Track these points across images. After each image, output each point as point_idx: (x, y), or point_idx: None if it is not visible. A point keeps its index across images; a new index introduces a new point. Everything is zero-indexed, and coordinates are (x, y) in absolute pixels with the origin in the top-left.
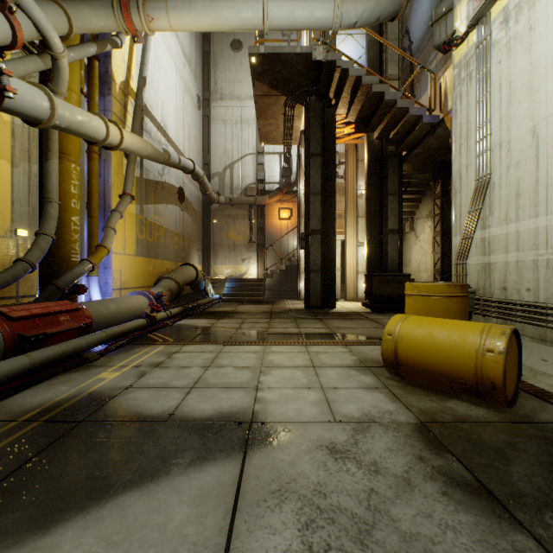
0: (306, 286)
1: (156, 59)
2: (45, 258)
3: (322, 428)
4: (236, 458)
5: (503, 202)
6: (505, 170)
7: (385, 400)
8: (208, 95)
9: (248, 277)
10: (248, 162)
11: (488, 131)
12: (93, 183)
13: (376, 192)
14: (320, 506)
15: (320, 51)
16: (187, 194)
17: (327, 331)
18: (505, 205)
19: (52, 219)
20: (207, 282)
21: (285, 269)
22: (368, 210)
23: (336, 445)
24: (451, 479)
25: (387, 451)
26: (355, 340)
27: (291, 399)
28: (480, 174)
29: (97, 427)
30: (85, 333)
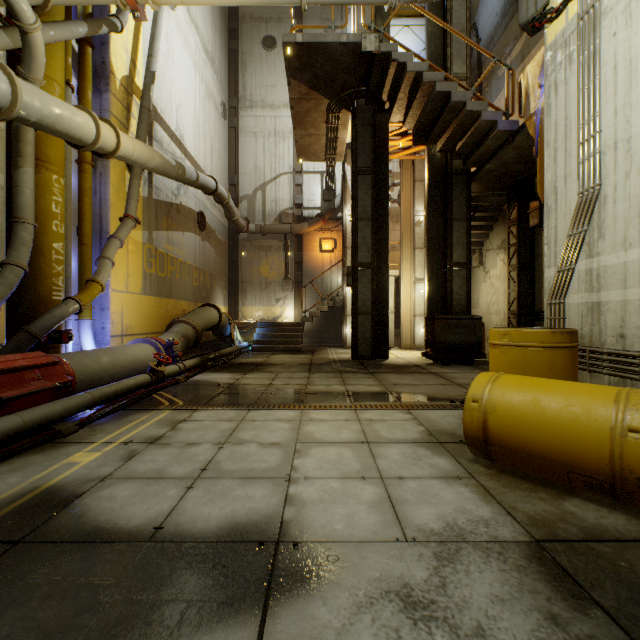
0: (353, 332)
1: (170, 52)
2: (16, 296)
3: (387, 553)
4: (249, 621)
5: (619, 221)
6: (622, 178)
7: (475, 499)
8: (235, 102)
9: (283, 321)
10: (283, 183)
11: (597, 128)
12: (85, 202)
13: (438, 217)
14: None
15: (371, 40)
16: (208, 221)
17: (381, 389)
18: (622, 224)
19: (24, 244)
20: (233, 326)
21: (328, 311)
22: (429, 239)
23: (412, 590)
24: None
25: (496, 603)
26: (419, 403)
27: (338, 498)
28: (586, 186)
29: (38, 553)
30: (64, 395)
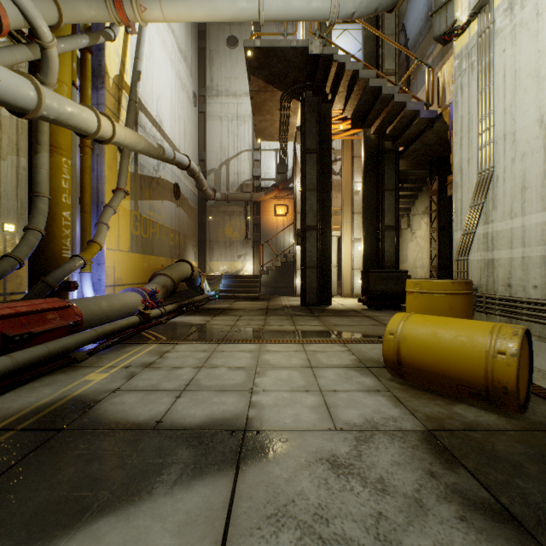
0: (302, 282)
1: (151, 53)
2: (35, 254)
3: (322, 437)
4: (227, 474)
5: (507, 196)
6: (509, 163)
7: (388, 405)
8: (204, 91)
9: (244, 274)
10: (244, 159)
11: (491, 123)
12: (86, 178)
13: (372, 188)
14: (323, 536)
15: (316, 45)
16: (182, 191)
17: (323, 328)
18: (509, 198)
19: (41, 213)
20: (203, 278)
21: (281, 265)
22: (364, 206)
23: (338, 458)
24: (468, 500)
25: (394, 465)
26: (353, 339)
27: (288, 404)
28: (483, 168)
29: (77, 436)
30: (75, 331)
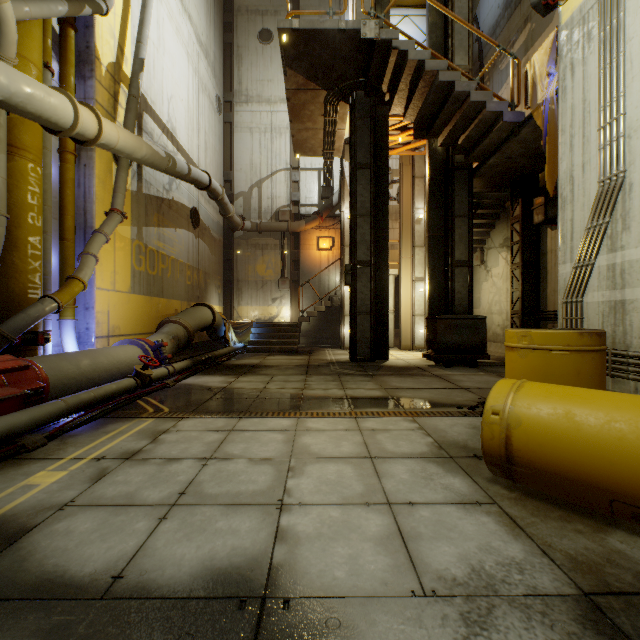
0: (352, 332)
1: (161, 41)
2: None
3: (402, 615)
4: None
5: None
6: None
7: (501, 533)
8: (231, 97)
9: (280, 321)
10: (280, 180)
11: (622, 109)
12: (67, 194)
13: (440, 213)
14: None
15: (371, 27)
16: (203, 218)
17: (382, 394)
18: None
19: None
20: (228, 326)
21: (325, 310)
22: (430, 236)
23: None
24: None
25: None
26: (424, 409)
27: (339, 532)
28: (608, 173)
29: None
30: (34, 402)
